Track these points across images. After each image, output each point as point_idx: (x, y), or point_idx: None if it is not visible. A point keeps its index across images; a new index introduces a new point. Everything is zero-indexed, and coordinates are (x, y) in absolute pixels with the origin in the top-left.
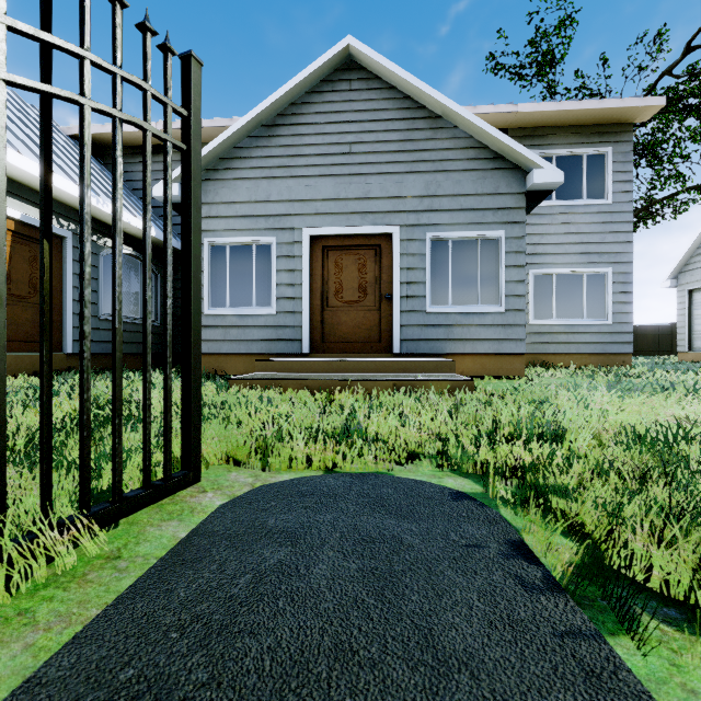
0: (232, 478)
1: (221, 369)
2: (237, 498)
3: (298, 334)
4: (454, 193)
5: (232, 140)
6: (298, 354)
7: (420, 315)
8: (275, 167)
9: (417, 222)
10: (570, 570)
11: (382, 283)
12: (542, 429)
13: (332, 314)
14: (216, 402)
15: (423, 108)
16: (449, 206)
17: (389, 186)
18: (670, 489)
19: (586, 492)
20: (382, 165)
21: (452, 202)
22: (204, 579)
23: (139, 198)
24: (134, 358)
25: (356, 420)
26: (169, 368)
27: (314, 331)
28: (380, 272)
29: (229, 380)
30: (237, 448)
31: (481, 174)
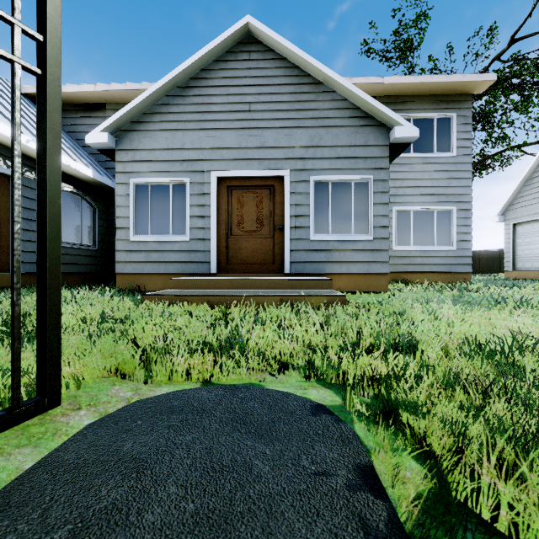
0: (113, 392)
1: (144, 286)
2: (106, 417)
3: (207, 257)
4: (332, 144)
5: (153, 98)
6: (207, 273)
7: (305, 242)
8: (188, 121)
9: (304, 167)
10: (415, 513)
11: (276, 216)
12: (398, 341)
13: (235, 241)
14: (120, 317)
15: (308, 76)
16: (329, 155)
17: (281, 138)
18: (511, 405)
19: (434, 407)
20: (276, 121)
21: (331, 151)
22: (14, 535)
23: (81, 146)
24: (75, 277)
25: (239, 333)
26: (16, 294)
27: (221, 255)
28: (274, 207)
29: (143, 296)
30: (124, 362)
31: (354, 130)
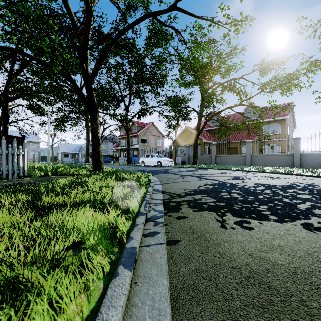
0: None
1: None
2: None
3: None
4: None
5: None
6: None
7: None
8: None
9: None
10: None
11: None
12: None
13: None
14: None
15: None
16: None
17: None
18: None
19: None
20: None
21: None
22: None
23: None
24: None
25: None
26: None
27: None
28: None
29: None
30: None
31: None
